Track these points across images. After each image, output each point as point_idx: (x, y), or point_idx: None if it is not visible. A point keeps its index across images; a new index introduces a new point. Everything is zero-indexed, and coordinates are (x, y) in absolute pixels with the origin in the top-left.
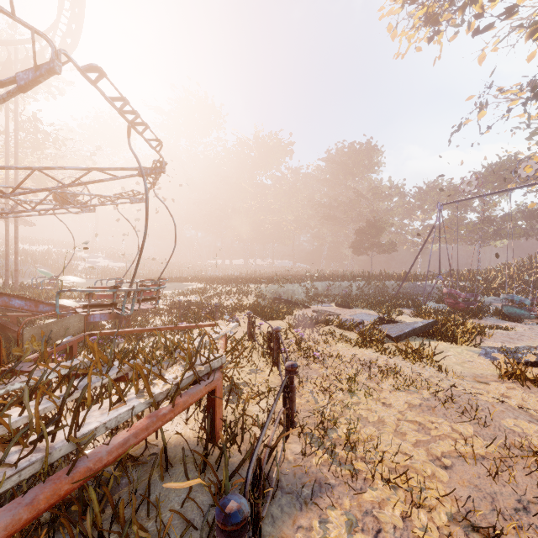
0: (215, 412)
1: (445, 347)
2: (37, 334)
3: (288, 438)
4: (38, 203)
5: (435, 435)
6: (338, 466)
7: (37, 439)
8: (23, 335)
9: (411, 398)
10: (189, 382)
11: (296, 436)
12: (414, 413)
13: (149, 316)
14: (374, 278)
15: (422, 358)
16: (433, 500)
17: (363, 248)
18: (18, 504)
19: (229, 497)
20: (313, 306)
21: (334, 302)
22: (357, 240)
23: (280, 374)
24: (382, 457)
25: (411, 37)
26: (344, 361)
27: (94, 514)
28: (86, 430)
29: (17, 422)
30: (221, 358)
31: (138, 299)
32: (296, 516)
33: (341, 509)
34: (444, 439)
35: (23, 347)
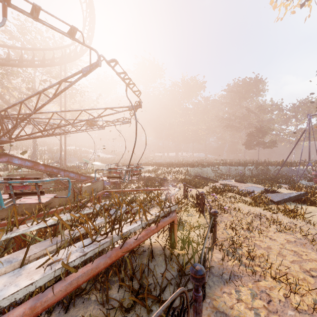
0: (174, 232)
1: (313, 210)
2: (87, 190)
3: (213, 250)
4: (81, 126)
5: (306, 259)
6: (244, 267)
7: (108, 232)
8: (82, 190)
9: (288, 237)
10: (161, 216)
11: (217, 250)
12: (291, 245)
13: (128, 184)
14: (260, 164)
15: (296, 215)
16: (304, 291)
17: (252, 145)
18: (105, 256)
19: (196, 264)
20: (219, 181)
21: (233, 179)
22: (248, 140)
23: (205, 217)
24: (270, 265)
25: (287, 5)
26: (243, 213)
27: (121, 273)
28: (123, 232)
29: (92, 226)
30: (175, 206)
31: (132, 174)
32: (222, 287)
33: (247, 288)
34: (311, 261)
35: (82, 195)
